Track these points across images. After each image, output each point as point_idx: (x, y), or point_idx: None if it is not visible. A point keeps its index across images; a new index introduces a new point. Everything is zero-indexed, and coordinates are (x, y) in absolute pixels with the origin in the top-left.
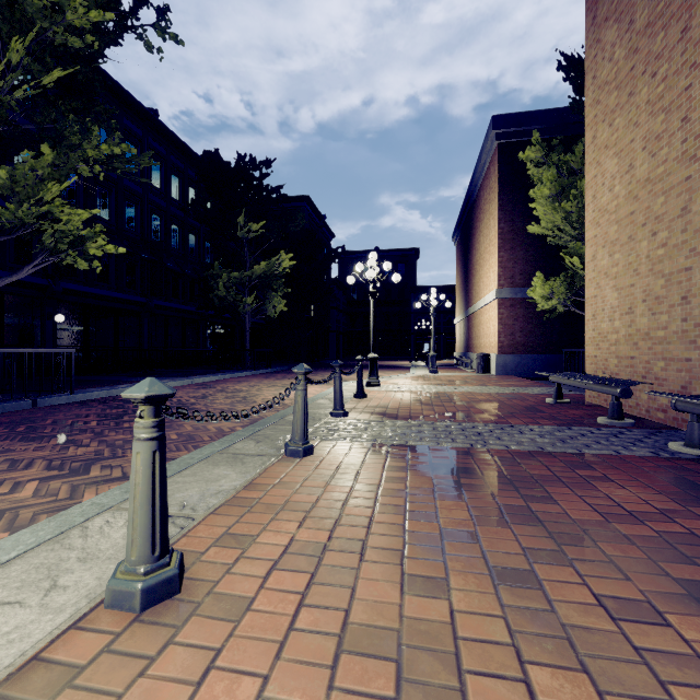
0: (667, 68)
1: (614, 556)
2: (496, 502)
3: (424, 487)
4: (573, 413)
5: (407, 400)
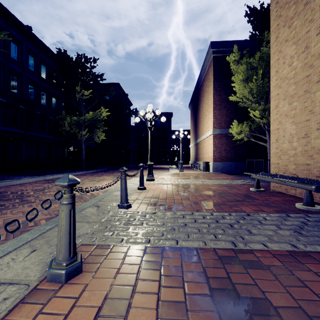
0: None
1: None
2: None
3: None
4: (274, 199)
5: (170, 191)
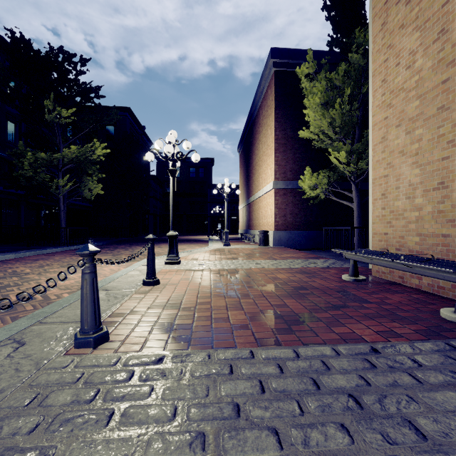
0: None
1: None
2: None
3: None
4: (394, 300)
5: (206, 286)
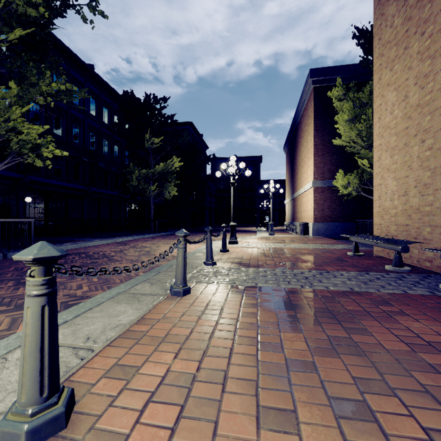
0: (433, 28)
1: (426, 383)
2: (325, 333)
3: (271, 320)
4: (367, 263)
5: (255, 253)
